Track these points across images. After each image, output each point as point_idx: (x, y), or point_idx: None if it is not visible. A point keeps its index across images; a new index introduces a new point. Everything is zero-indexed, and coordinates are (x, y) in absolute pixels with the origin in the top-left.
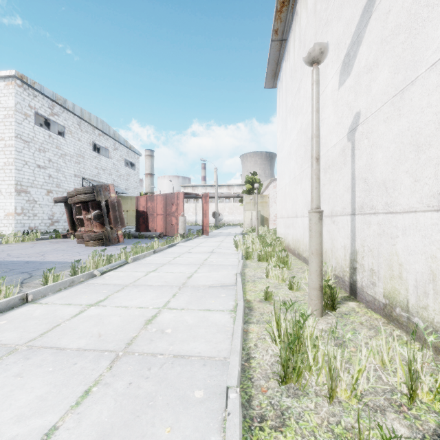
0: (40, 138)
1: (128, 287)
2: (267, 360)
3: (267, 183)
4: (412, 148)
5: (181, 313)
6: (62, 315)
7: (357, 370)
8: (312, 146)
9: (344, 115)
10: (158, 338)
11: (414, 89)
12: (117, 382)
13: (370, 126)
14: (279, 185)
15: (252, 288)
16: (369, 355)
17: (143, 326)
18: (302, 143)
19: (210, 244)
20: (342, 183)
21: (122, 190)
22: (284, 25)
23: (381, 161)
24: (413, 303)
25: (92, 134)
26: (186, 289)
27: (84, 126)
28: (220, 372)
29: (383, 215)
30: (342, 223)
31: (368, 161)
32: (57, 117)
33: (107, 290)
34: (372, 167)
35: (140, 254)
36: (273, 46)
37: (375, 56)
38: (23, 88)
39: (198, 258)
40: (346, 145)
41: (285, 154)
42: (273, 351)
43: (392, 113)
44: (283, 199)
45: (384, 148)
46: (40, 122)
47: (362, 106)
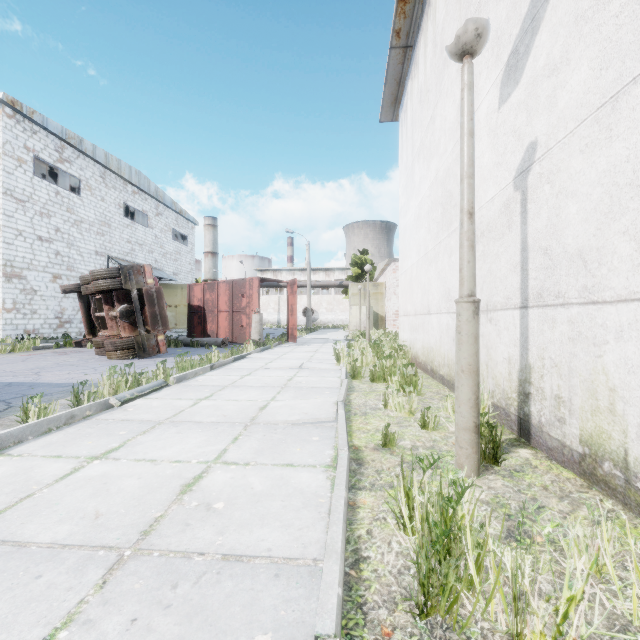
0: (42, 196)
1: (162, 426)
2: (390, 564)
3: (383, 265)
4: (636, 191)
5: (244, 472)
6: (41, 478)
7: (567, 599)
8: (462, 193)
9: (509, 150)
10: (199, 520)
11: (638, 90)
12: (110, 618)
13: (554, 162)
14: (402, 267)
15: (362, 426)
16: (591, 570)
17: (176, 496)
18: (437, 200)
19: (297, 355)
20: (504, 259)
21: (168, 275)
22: (411, 23)
23: (575, 217)
24: (637, 456)
25: (123, 191)
26: (256, 429)
27: (111, 179)
28: (305, 591)
29: (578, 307)
30: (505, 321)
31: (551, 219)
32: (68, 164)
33: (127, 431)
34: (558, 229)
35: (189, 371)
36: (394, 56)
37: (563, 46)
38: (16, 119)
39: (278, 377)
40: (512, 197)
41: (411, 219)
42: (401, 545)
43: (597, 137)
44: (408, 287)
45: (581, 196)
46: (43, 173)
47: (541, 132)
